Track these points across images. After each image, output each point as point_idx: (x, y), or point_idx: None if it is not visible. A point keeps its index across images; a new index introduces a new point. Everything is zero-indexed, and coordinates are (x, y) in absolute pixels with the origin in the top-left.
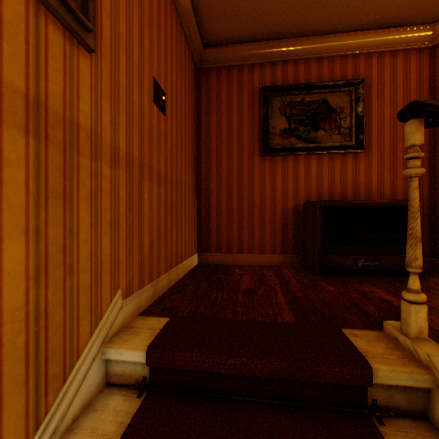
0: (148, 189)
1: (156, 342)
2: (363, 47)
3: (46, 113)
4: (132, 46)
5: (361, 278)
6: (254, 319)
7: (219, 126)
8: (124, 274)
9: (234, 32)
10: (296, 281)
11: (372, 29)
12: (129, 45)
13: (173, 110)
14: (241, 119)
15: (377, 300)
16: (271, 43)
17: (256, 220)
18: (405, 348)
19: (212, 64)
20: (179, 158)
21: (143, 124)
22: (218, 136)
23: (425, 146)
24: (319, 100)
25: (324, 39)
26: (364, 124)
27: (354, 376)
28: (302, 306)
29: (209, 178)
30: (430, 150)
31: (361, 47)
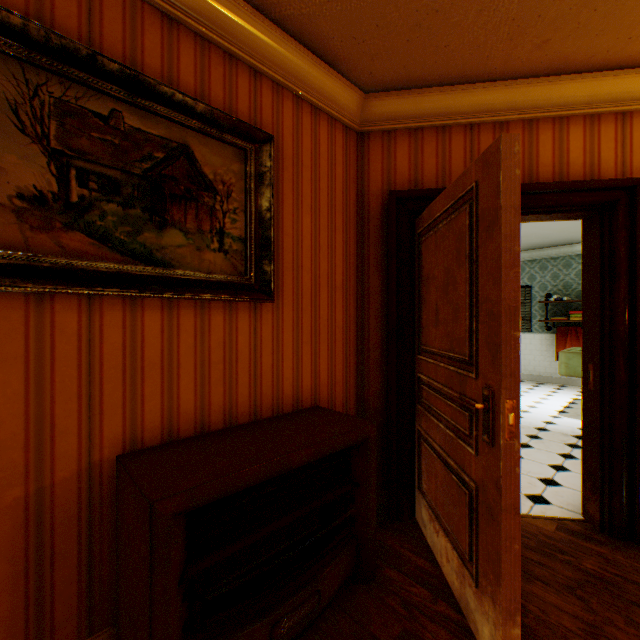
0: None
1: None
2: (271, 62)
3: None
4: None
5: None
6: None
7: None
8: None
9: None
10: None
11: (289, 31)
12: None
13: None
14: None
15: None
16: None
17: None
18: None
19: None
20: None
21: None
22: None
23: (353, 298)
24: (173, 140)
25: None
26: (274, 240)
27: None
28: None
29: None
30: (358, 306)
31: (269, 60)
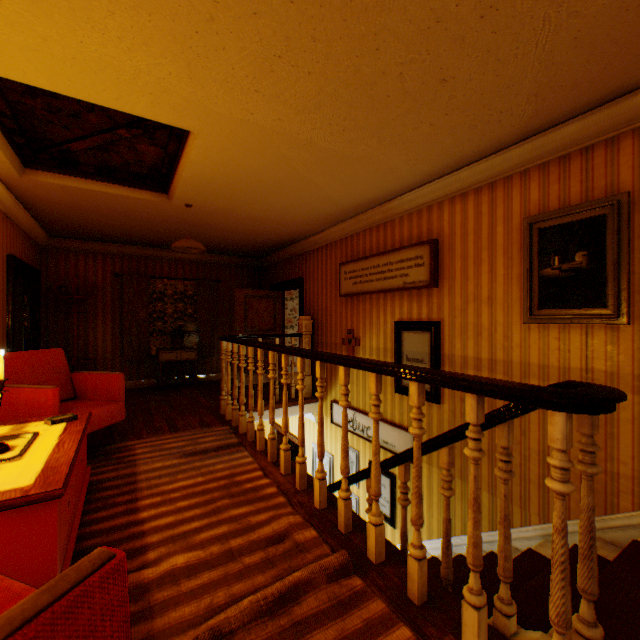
0: None
1: (639, 542)
2: None
3: (591, 373)
4: None
5: None
6: None
7: None
8: None
9: None
10: None
11: None
12: None
13: None
14: None
15: None
16: None
17: None
18: None
19: None
20: None
21: None
22: None
23: None
24: None
25: None
26: None
27: None
28: None
29: None
30: None
31: None
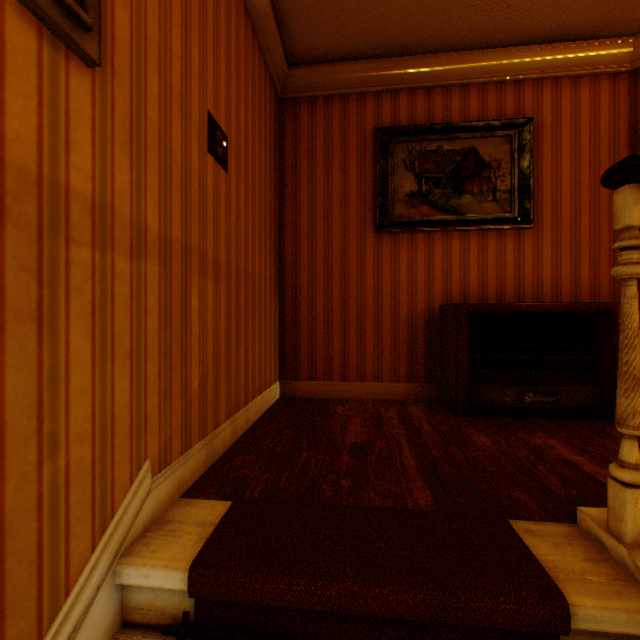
0: (198, 290)
1: (205, 554)
2: (530, 70)
3: (2, 171)
4: (169, 60)
5: (530, 421)
6: (369, 502)
7: (313, 187)
8: (156, 433)
9: (336, 44)
10: (431, 428)
11: (543, 42)
12: (165, 57)
13: (241, 162)
14: (345, 177)
15: (559, 463)
16: (391, 61)
17: (369, 330)
18: (616, 559)
19: (302, 92)
20: (250, 238)
21: (189, 186)
22: (311, 202)
23: None
24: (465, 149)
25: (472, 56)
26: (532, 186)
27: (540, 617)
28: (444, 475)
29: (297, 266)
30: None
31: (528, 70)
